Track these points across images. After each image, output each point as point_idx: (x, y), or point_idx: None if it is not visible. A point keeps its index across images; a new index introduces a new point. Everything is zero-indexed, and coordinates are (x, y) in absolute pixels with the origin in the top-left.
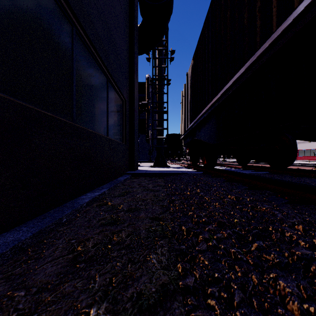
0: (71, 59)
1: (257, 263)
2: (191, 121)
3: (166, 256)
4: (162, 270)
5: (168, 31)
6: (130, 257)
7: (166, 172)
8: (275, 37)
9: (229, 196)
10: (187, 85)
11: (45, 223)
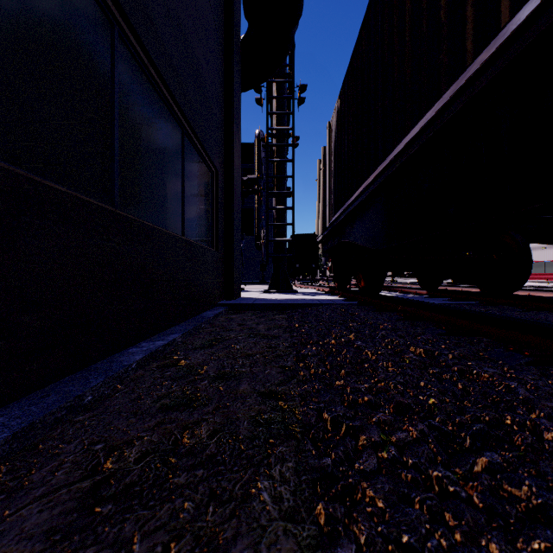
0: (110, 88)
1: (498, 511)
2: (337, 210)
3: (292, 486)
4: (283, 523)
5: (294, 49)
6: (213, 487)
7: (290, 302)
8: (514, 28)
9: (412, 349)
10: (329, 145)
11: (44, 408)
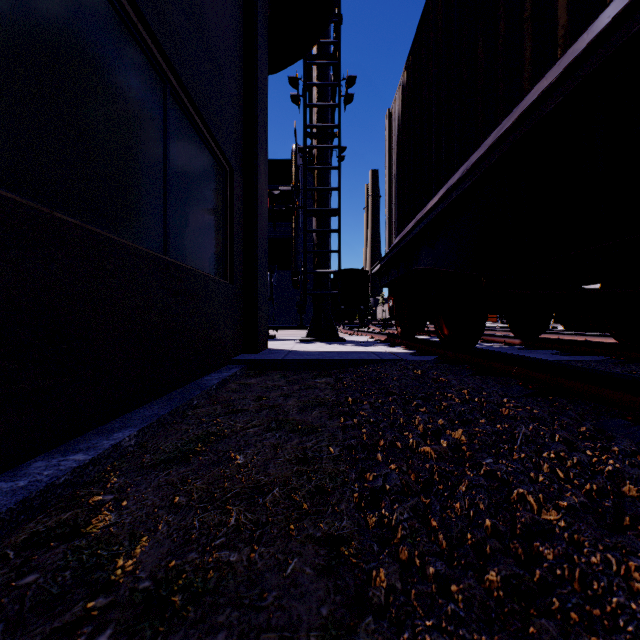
0: None
1: None
2: (402, 227)
3: None
4: None
5: (340, 21)
6: None
7: (337, 357)
8: None
9: None
10: (389, 142)
11: None
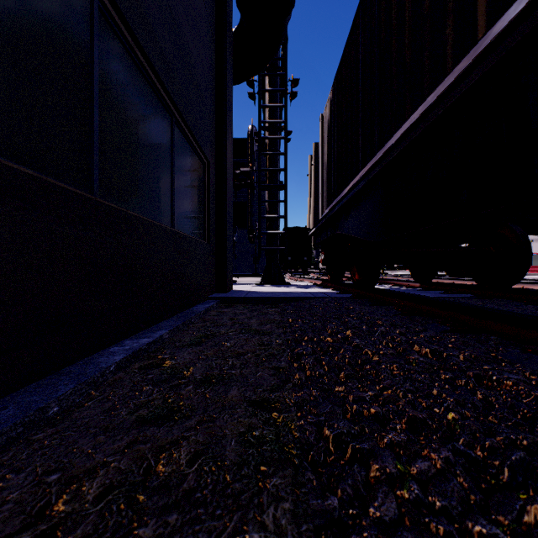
0: (89, 66)
1: None
2: (330, 202)
3: None
4: None
5: (286, 42)
6: None
7: (283, 295)
8: None
9: (417, 349)
10: (321, 138)
11: None
